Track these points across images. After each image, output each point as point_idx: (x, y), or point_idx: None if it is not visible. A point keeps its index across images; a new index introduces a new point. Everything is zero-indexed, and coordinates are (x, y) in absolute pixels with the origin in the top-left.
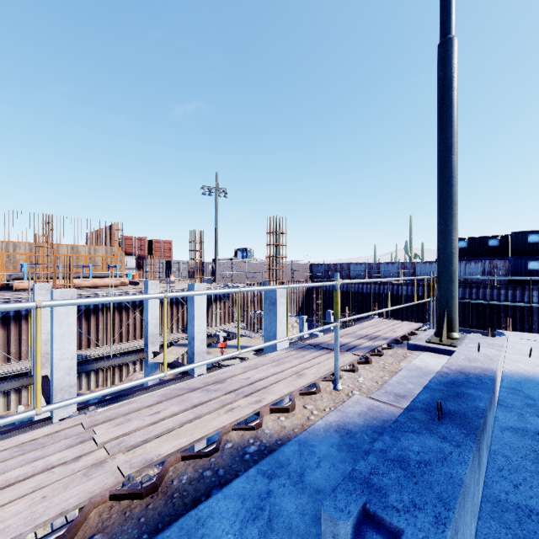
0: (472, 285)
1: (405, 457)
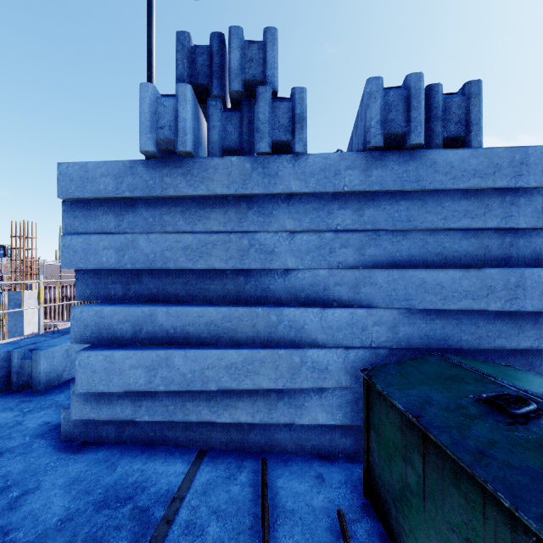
0: None
1: (19, 342)
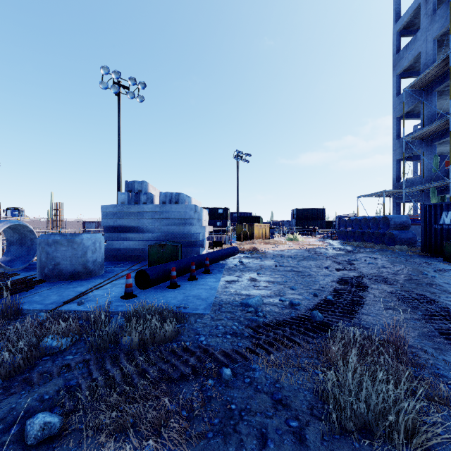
0: None
1: None
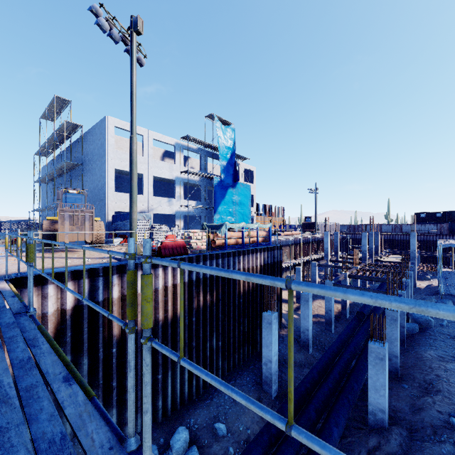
0: (433, 234)
1: None
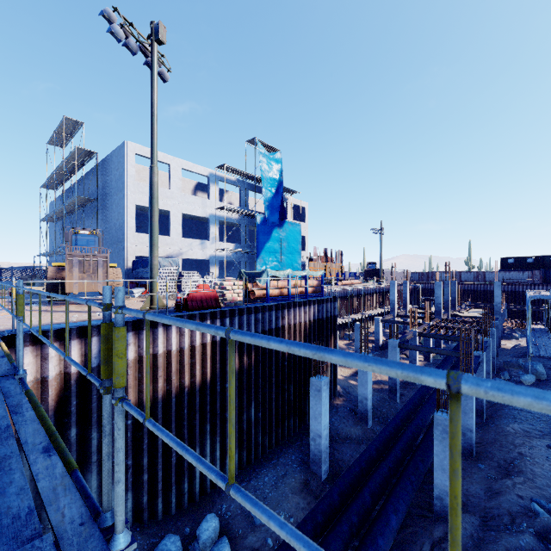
0: (523, 284)
1: None
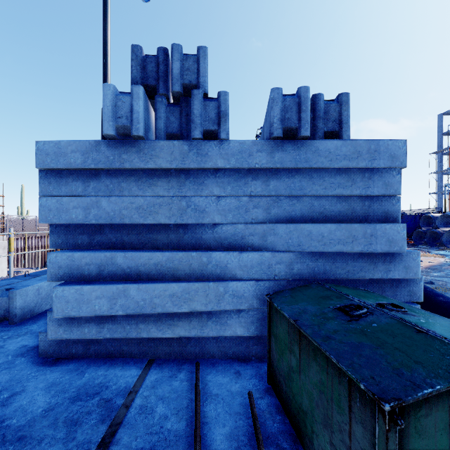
0: None
1: None
